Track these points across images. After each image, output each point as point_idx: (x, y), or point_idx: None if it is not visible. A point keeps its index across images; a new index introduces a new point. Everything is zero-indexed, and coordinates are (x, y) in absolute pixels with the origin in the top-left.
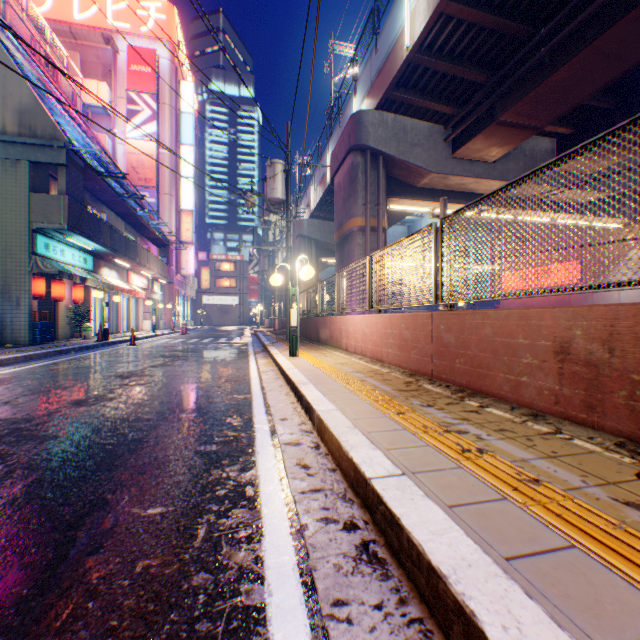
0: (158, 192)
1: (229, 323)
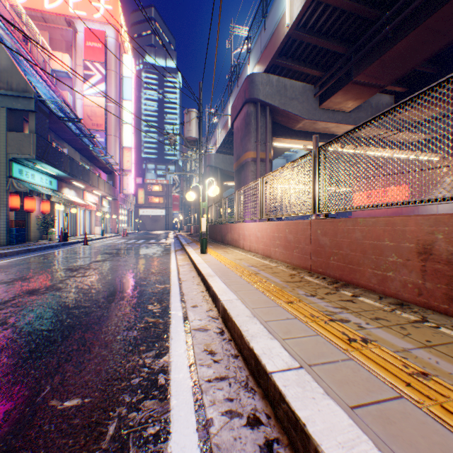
0: (106, 134)
1: (158, 228)
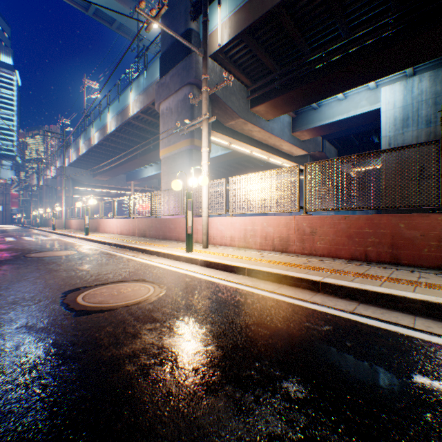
0: None
1: None
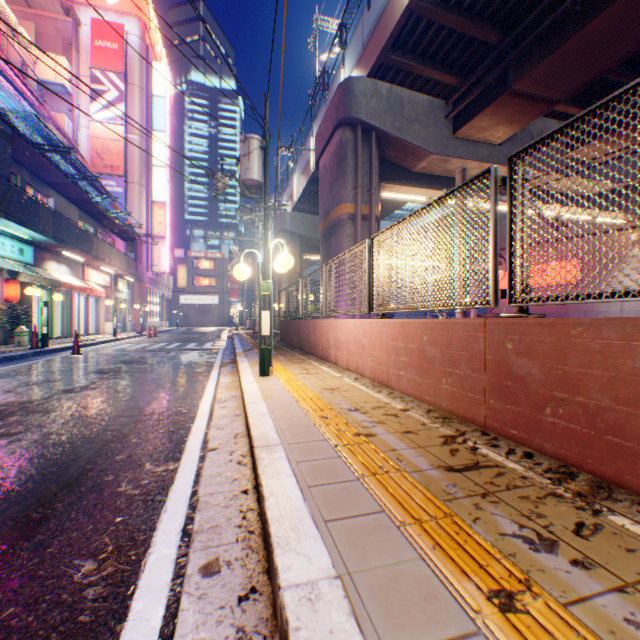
0: (126, 181)
1: (208, 324)
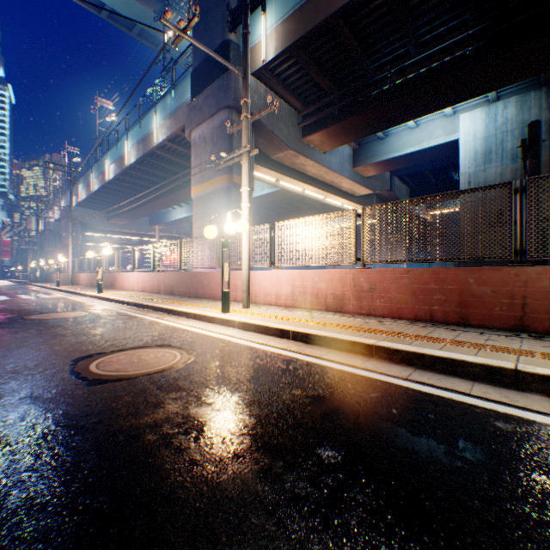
0: None
1: None
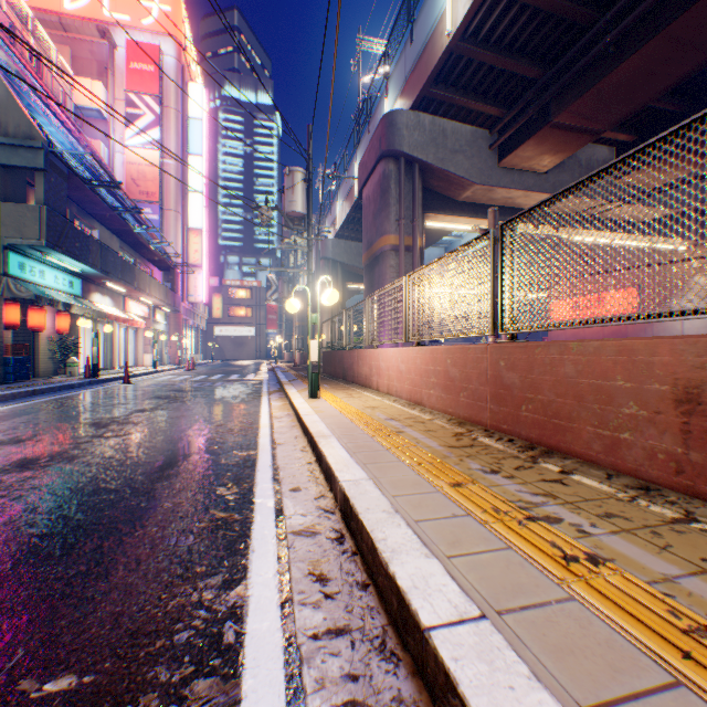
0: (162, 208)
1: (244, 357)
